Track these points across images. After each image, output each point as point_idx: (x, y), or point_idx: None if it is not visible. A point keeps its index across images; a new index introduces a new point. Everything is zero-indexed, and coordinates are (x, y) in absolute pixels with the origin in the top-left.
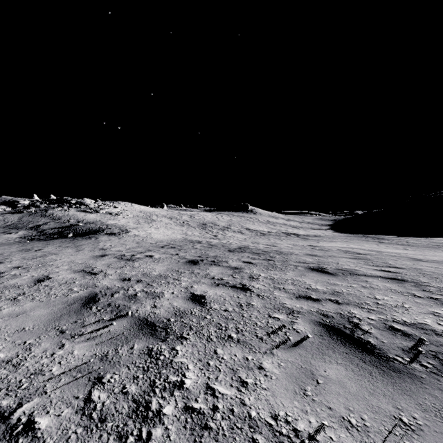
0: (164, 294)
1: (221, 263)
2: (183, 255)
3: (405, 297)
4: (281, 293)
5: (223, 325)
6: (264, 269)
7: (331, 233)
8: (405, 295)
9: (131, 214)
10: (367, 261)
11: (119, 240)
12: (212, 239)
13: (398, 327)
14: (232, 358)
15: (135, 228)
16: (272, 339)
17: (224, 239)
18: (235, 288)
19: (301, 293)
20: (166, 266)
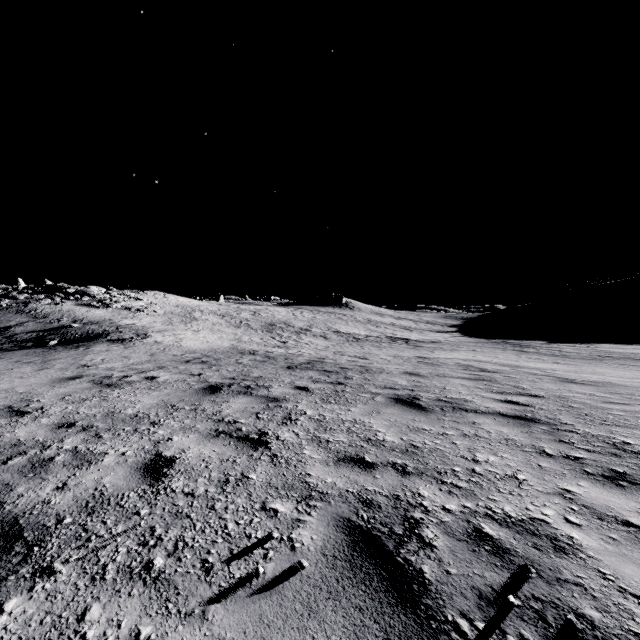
0: (105, 457)
1: (257, 390)
2: (209, 375)
3: (524, 457)
4: (316, 452)
5: (157, 533)
6: (320, 401)
7: (456, 338)
8: (527, 453)
9: (162, 310)
10: (491, 384)
11: (123, 351)
12: (277, 348)
13: (489, 531)
14: (103, 636)
15: (161, 330)
16: (229, 571)
17: (295, 347)
18: (243, 442)
19: (352, 450)
20: (162, 396)
